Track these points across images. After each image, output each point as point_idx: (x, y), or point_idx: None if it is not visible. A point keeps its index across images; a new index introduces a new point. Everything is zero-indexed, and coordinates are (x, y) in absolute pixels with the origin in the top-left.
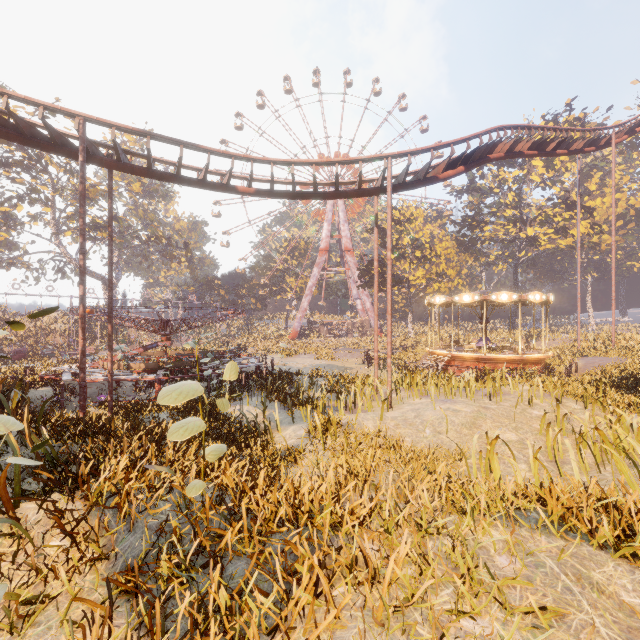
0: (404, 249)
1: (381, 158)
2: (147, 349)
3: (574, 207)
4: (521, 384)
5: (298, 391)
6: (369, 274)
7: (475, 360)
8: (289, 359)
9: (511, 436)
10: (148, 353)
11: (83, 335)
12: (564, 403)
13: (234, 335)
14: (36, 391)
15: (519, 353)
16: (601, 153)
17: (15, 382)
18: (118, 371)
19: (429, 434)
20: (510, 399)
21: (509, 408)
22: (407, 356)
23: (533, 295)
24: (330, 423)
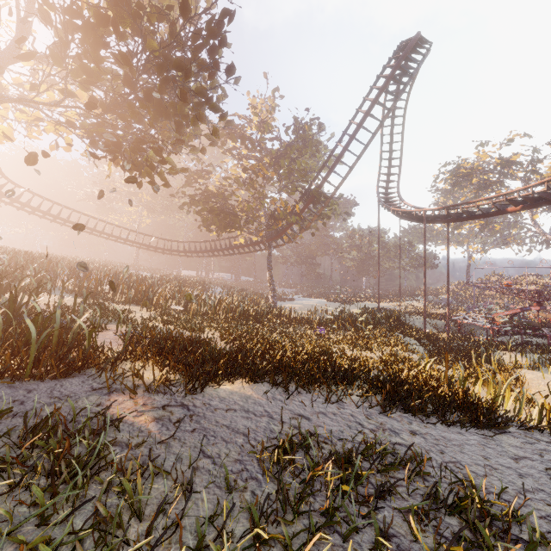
0: None
1: None
2: (522, 310)
3: None
4: None
5: None
6: None
7: None
8: None
9: None
10: (540, 314)
11: (424, 298)
12: None
13: None
14: (441, 322)
15: None
16: None
17: (400, 312)
18: (483, 320)
19: None
20: None
21: None
22: None
23: None
24: (504, 366)
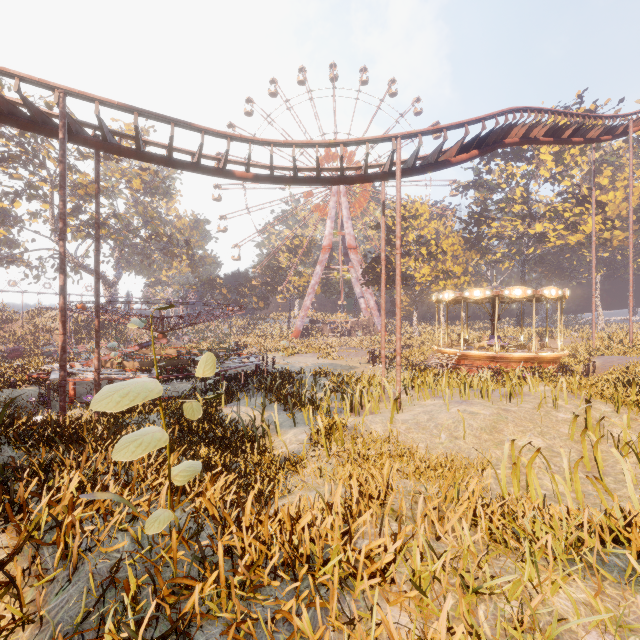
0: (409, 246)
1: (389, 139)
2: (143, 347)
3: (585, 202)
4: (540, 384)
5: (300, 391)
6: (373, 272)
7: (486, 359)
8: (291, 358)
9: (537, 442)
10: (145, 351)
11: (63, 329)
12: (592, 405)
13: (236, 334)
14: (22, 391)
15: (533, 351)
16: (611, 148)
17: None
18: (110, 370)
19: (445, 439)
20: (530, 400)
21: (531, 410)
22: (413, 355)
23: (548, 290)
24: (335, 427)
